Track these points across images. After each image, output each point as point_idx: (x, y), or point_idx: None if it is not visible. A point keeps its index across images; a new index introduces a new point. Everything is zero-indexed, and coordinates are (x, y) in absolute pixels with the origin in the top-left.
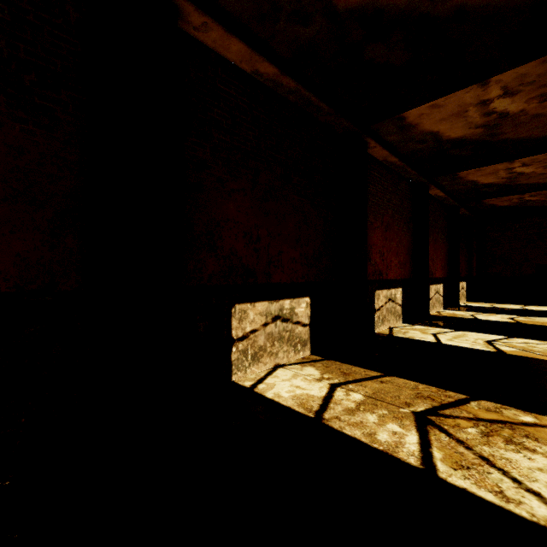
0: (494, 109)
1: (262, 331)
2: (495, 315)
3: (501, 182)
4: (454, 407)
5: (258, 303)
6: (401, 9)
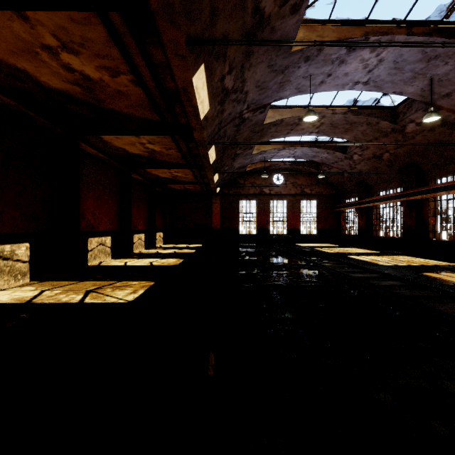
0: (148, 147)
1: None
2: (169, 250)
3: (170, 177)
4: (108, 285)
5: None
6: (83, 99)
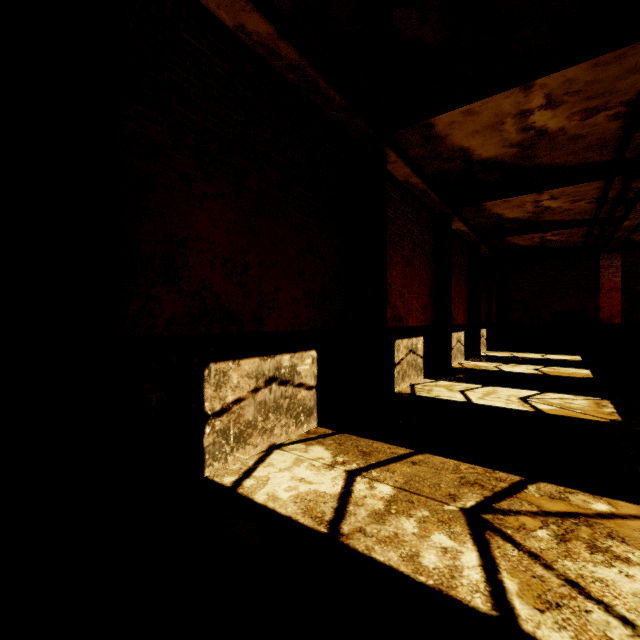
0: (533, 124)
1: (251, 399)
2: (519, 366)
3: (526, 217)
4: (510, 496)
5: (245, 361)
6: None
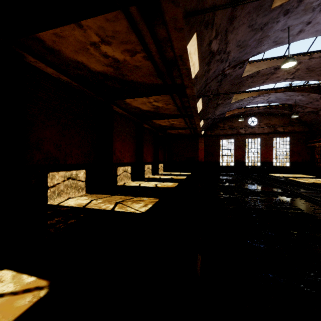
0: (154, 104)
1: (62, 183)
2: (167, 176)
3: (169, 125)
4: (129, 199)
5: (60, 172)
6: (114, 76)
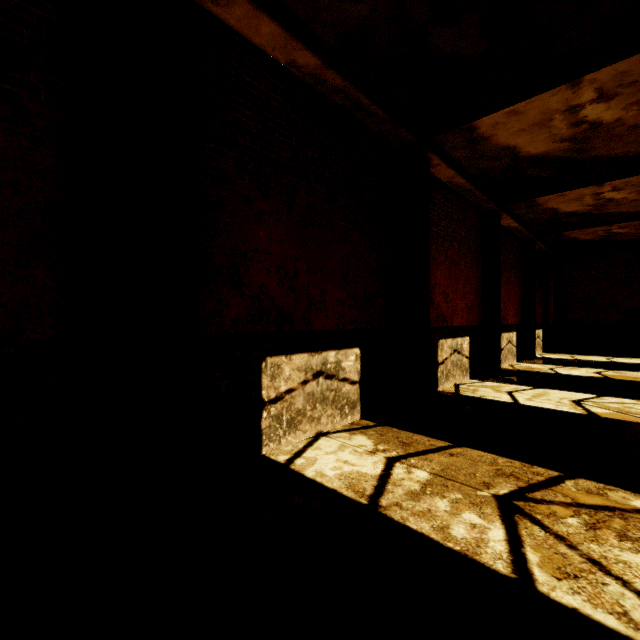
0: (585, 118)
1: (301, 390)
2: (578, 369)
3: (586, 210)
4: (545, 488)
5: (295, 356)
6: None
